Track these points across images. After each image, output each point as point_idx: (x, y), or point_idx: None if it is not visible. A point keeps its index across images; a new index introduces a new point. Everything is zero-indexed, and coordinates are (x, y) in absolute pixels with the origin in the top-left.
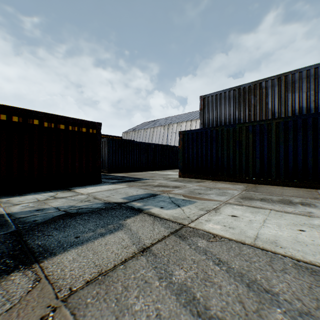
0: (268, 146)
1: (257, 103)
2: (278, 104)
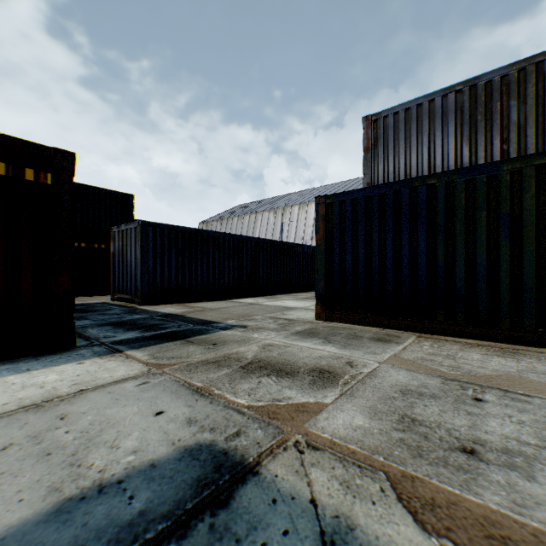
0: None
1: (529, 118)
2: None
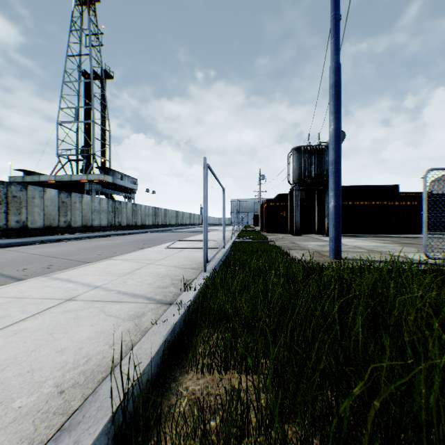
0: None
1: None
2: None
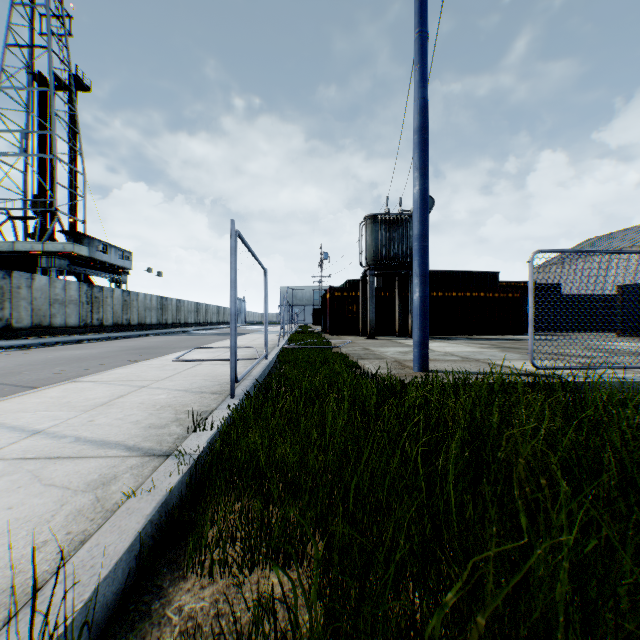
0: None
1: None
2: None
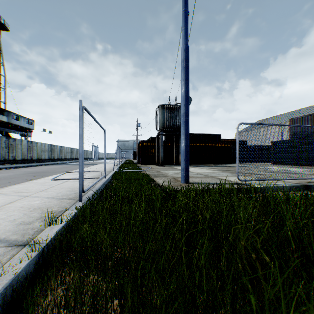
0: None
1: None
2: None
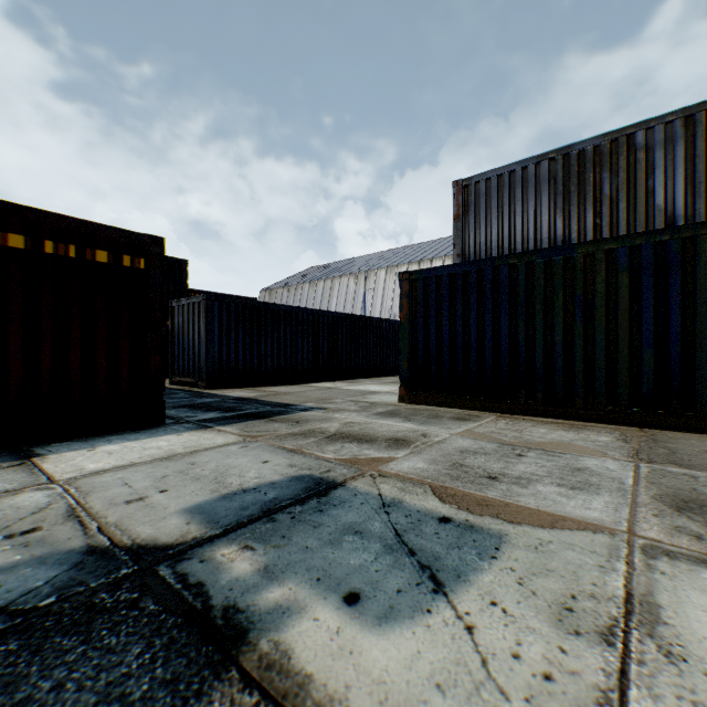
0: (685, 309)
1: (621, 192)
2: (687, 192)
